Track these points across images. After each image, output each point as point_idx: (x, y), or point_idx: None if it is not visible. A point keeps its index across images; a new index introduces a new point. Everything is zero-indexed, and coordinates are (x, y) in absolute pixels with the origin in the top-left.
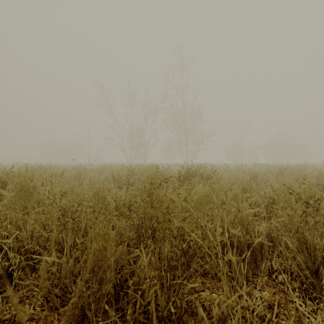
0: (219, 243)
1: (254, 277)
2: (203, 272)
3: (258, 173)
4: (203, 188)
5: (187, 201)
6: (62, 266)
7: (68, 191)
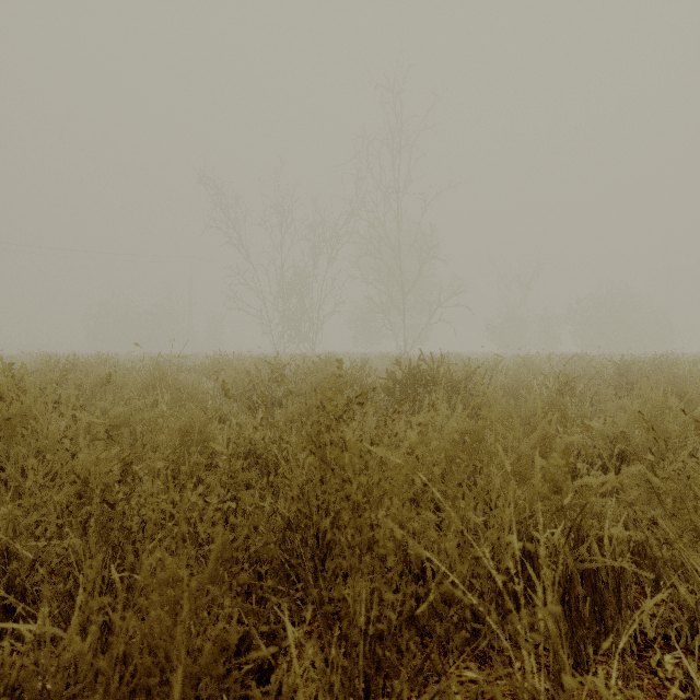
0: (522, 595)
1: (599, 660)
2: (460, 645)
3: (575, 378)
4: (449, 412)
5: (417, 455)
6: (66, 647)
7: (122, 422)
